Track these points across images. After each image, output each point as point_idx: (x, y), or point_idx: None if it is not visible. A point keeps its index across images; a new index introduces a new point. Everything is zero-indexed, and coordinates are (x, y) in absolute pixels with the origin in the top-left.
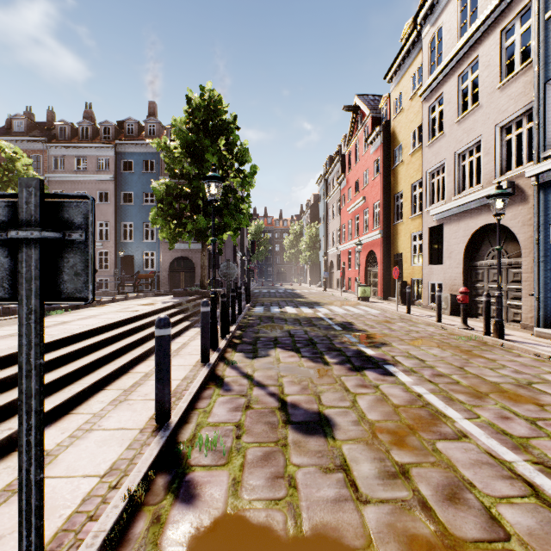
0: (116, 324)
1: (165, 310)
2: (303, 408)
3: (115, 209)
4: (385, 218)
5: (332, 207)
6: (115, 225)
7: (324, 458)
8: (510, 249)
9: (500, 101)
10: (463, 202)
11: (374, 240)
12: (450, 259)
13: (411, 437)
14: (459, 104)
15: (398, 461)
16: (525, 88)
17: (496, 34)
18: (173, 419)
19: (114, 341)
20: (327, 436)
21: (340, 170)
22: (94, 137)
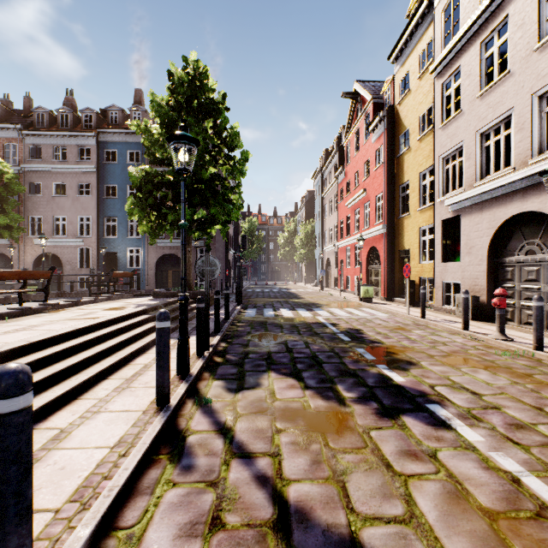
0: (46, 341)
1: (133, 316)
2: (320, 524)
3: (97, 203)
4: (389, 211)
5: (329, 203)
6: (97, 220)
7: None
8: None
9: (539, 64)
10: (489, 188)
11: (377, 236)
12: (470, 255)
13: None
14: (481, 76)
15: None
16: None
17: None
18: None
19: (32, 370)
20: None
21: (338, 163)
22: (74, 125)
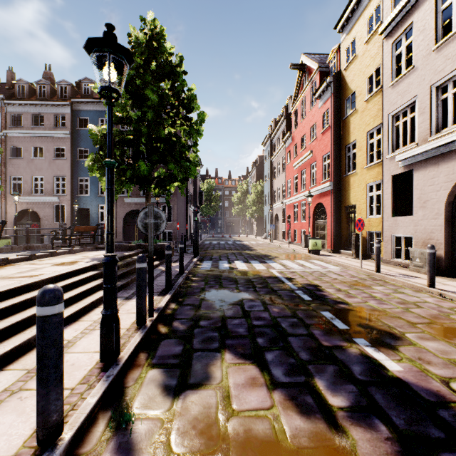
0: None
1: (77, 274)
2: None
3: (71, 164)
4: (335, 169)
5: (277, 165)
6: (71, 180)
7: None
8: None
9: None
10: (449, 140)
11: (323, 193)
12: (425, 209)
13: None
14: (437, 29)
15: None
16: None
17: None
18: None
19: None
20: None
21: (285, 130)
22: (51, 96)
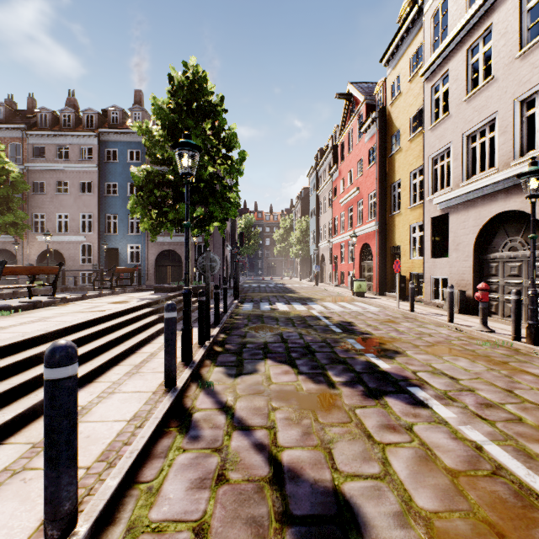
0: (61, 331)
1: (137, 309)
2: (308, 480)
3: (99, 200)
4: (381, 209)
5: (324, 200)
6: (99, 217)
7: None
8: None
9: (521, 71)
10: (474, 188)
11: (369, 232)
12: (457, 251)
13: None
14: (468, 80)
15: None
16: None
17: None
18: (80, 527)
19: None
20: None
21: (332, 162)
22: (76, 125)
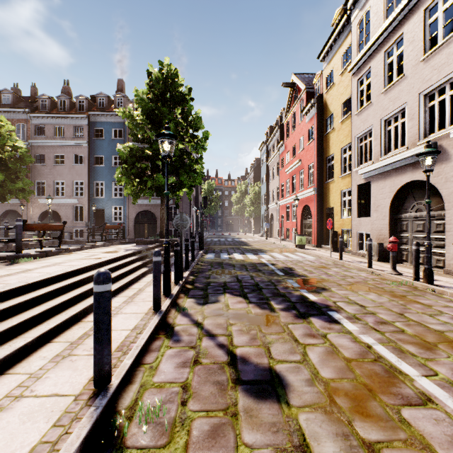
0: (75, 272)
1: (126, 257)
2: (253, 363)
3: (89, 170)
4: (318, 177)
5: (272, 169)
6: (89, 184)
7: (279, 434)
8: (433, 203)
9: (424, 71)
10: (389, 162)
11: (309, 196)
12: (377, 212)
13: (371, 402)
14: (385, 77)
15: (364, 439)
16: (448, 58)
17: (420, 12)
18: (114, 382)
19: (71, 289)
20: (281, 400)
21: (279, 138)
22: (70, 109)
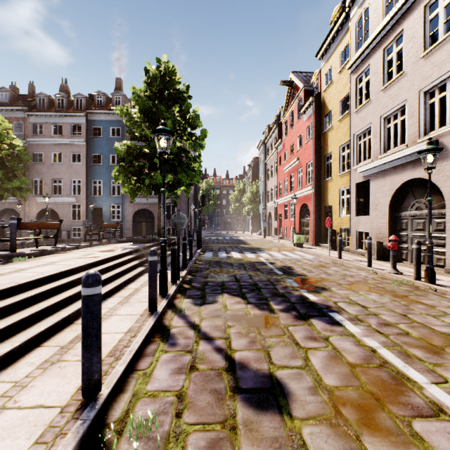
0: (69, 271)
1: (122, 256)
2: (252, 369)
3: (87, 168)
4: (316, 175)
5: (270, 168)
6: (87, 182)
7: None
8: (434, 201)
9: (424, 68)
10: (389, 160)
11: (307, 195)
12: (376, 210)
13: (380, 413)
14: (384, 74)
15: None
16: (449, 55)
17: (420, 8)
18: (104, 391)
19: (64, 289)
20: (282, 411)
21: (277, 136)
22: (68, 107)
